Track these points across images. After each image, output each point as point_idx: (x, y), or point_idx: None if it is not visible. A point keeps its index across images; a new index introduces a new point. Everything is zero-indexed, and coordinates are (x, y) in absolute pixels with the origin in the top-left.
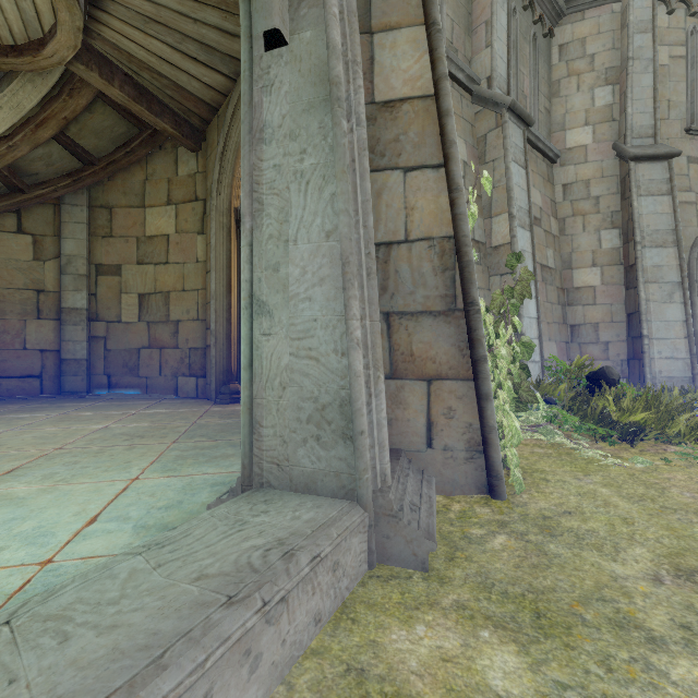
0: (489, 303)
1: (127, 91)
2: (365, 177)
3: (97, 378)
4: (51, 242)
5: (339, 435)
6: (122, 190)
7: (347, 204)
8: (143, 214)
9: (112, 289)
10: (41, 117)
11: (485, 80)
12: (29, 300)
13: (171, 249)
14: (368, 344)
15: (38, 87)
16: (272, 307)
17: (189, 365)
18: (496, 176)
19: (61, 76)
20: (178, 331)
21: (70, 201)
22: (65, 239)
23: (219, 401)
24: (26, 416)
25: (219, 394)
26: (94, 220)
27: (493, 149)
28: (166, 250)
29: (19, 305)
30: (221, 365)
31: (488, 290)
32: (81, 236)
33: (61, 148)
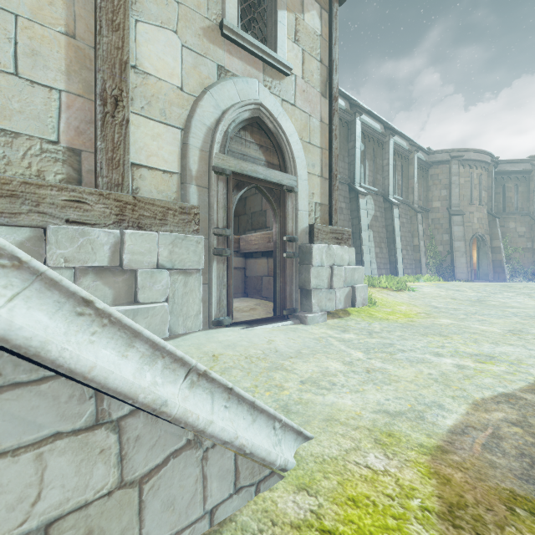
0: (532, 260)
1: None
2: (489, 258)
3: None
4: None
5: (486, 276)
6: None
7: (487, 261)
8: None
9: None
10: None
11: (532, 212)
12: None
13: None
14: (489, 270)
15: None
16: (480, 267)
17: None
18: (534, 234)
19: None
20: None
21: None
22: None
23: None
24: None
25: None
26: None
27: (533, 228)
28: None
29: None
30: None
31: (531, 258)
32: None
33: None
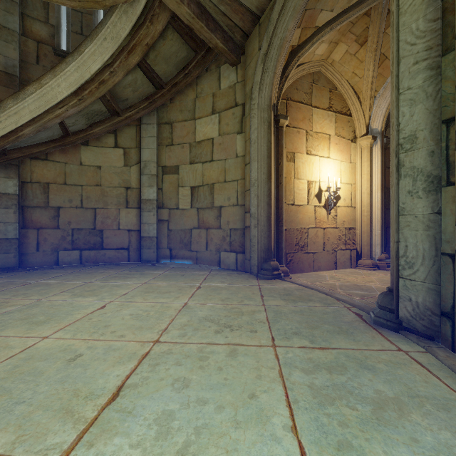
0: None
1: (192, 8)
2: None
3: (163, 251)
4: (134, 152)
5: None
6: (179, 108)
7: None
8: (194, 125)
9: (173, 184)
10: (131, 44)
11: None
12: (121, 194)
13: (215, 149)
14: None
15: (130, 17)
16: None
17: (229, 243)
18: None
19: (145, 5)
20: (220, 214)
21: (146, 121)
22: (143, 149)
23: (262, 276)
24: (122, 283)
25: (260, 269)
26: (161, 134)
27: None
28: (211, 150)
29: (115, 198)
30: (262, 244)
31: None
32: (152, 146)
33: (143, 75)
